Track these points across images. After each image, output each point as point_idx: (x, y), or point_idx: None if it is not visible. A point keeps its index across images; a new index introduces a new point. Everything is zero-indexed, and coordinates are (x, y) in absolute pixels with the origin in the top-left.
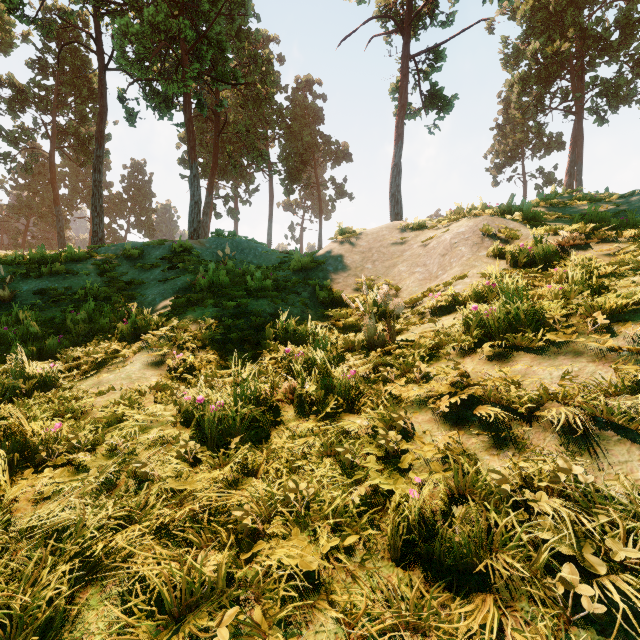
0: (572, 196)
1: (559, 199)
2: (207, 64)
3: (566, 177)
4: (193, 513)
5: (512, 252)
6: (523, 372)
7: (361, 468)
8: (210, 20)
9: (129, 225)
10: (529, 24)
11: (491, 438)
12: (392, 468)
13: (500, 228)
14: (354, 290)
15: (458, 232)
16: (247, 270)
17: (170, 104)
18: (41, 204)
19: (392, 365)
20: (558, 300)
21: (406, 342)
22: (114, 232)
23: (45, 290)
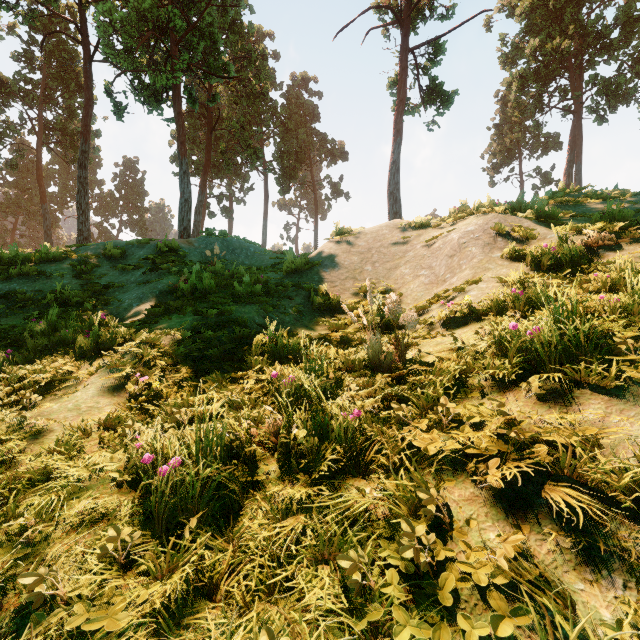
0: (582, 194)
1: (568, 197)
2: (198, 56)
3: (564, 177)
4: None
5: (532, 253)
6: (599, 424)
7: (376, 596)
8: (201, 10)
9: (121, 224)
10: (528, 22)
11: (577, 543)
12: (427, 602)
13: (513, 227)
14: (353, 294)
15: (467, 231)
16: (236, 272)
17: (160, 98)
18: (30, 202)
19: (406, 398)
20: (616, 315)
21: (421, 365)
22: (106, 231)
23: (11, 294)
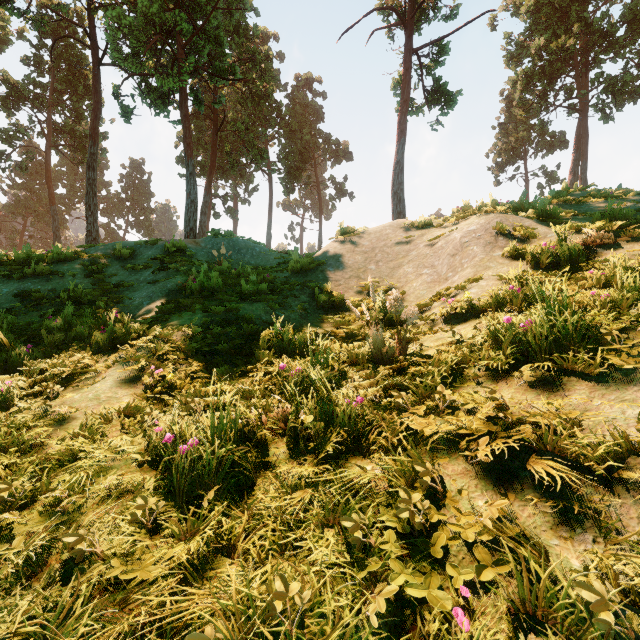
0: (585, 193)
1: (571, 196)
2: (204, 59)
3: (570, 176)
4: (137, 625)
5: (532, 252)
6: (582, 407)
7: (376, 551)
8: (207, 14)
9: (128, 225)
10: (533, 20)
11: (555, 508)
12: (420, 555)
13: (515, 226)
14: (356, 293)
15: (469, 230)
16: (243, 271)
17: (166, 100)
18: (38, 204)
19: (406, 388)
20: (606, 309)
21: (421, 358)
22: (112, 232)
23: (26, 292)
